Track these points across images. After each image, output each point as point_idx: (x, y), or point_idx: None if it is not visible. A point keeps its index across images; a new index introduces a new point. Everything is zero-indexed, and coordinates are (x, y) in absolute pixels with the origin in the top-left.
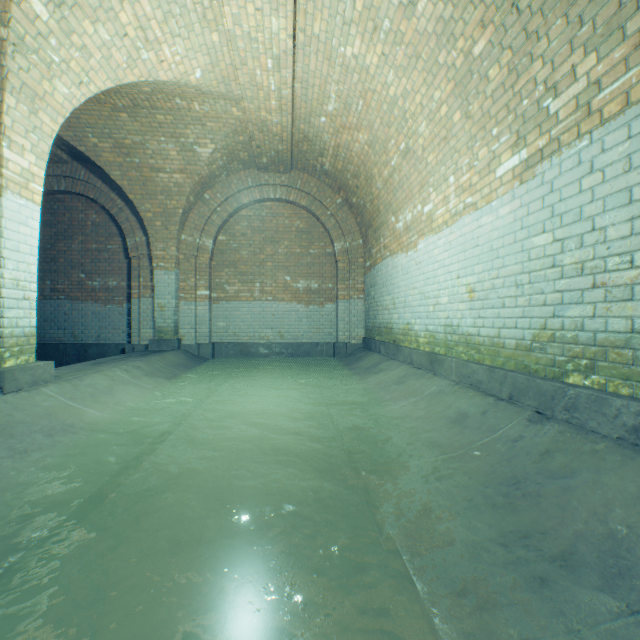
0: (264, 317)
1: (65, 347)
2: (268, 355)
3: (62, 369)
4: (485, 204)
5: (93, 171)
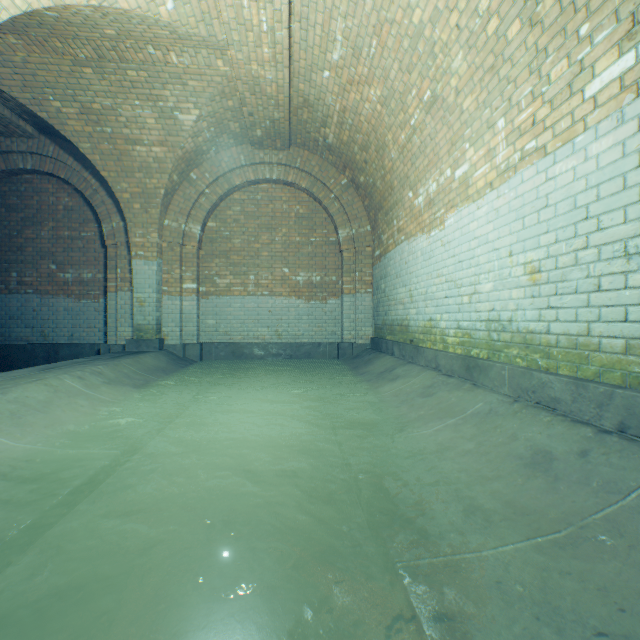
0: (259, 314)
1: (33, 348)
2: (264, 357)
3: None
4: (562, 144)
5: (63, 147)
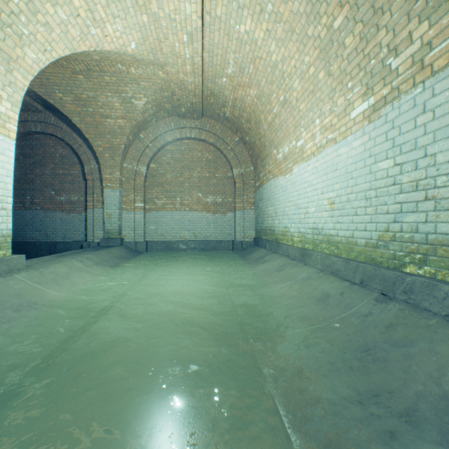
0: (183, 222)
1: (40, 244)
2: (186, 249)
3: (34, 260)
4: (342, 139)
5: (60, 118)
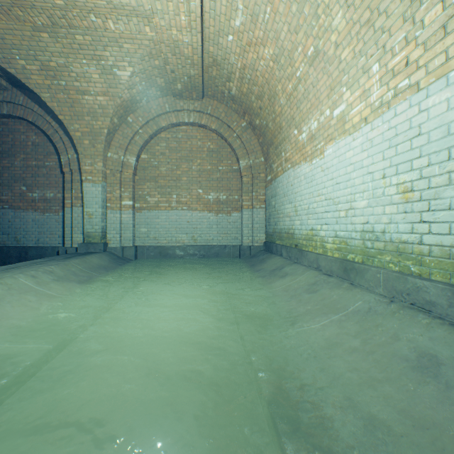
0: (180, 224)
1: (8, 249)
2: (183, 256)
3: None
4: (435, 79)
5: (30, 97)
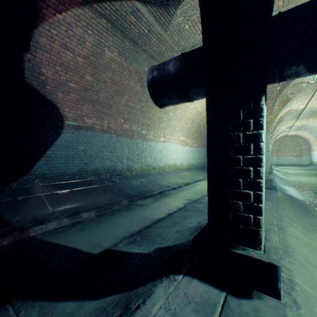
0: (286, 159)
1: None
2: (287, 166)
3: None
4: None
5: None
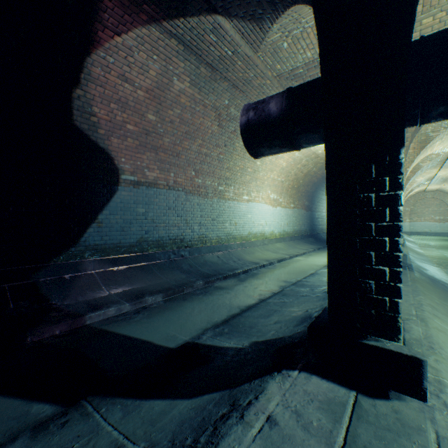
0: (424, 226)
1: None
2: (425, 235)
3: None
4: None
5: None
